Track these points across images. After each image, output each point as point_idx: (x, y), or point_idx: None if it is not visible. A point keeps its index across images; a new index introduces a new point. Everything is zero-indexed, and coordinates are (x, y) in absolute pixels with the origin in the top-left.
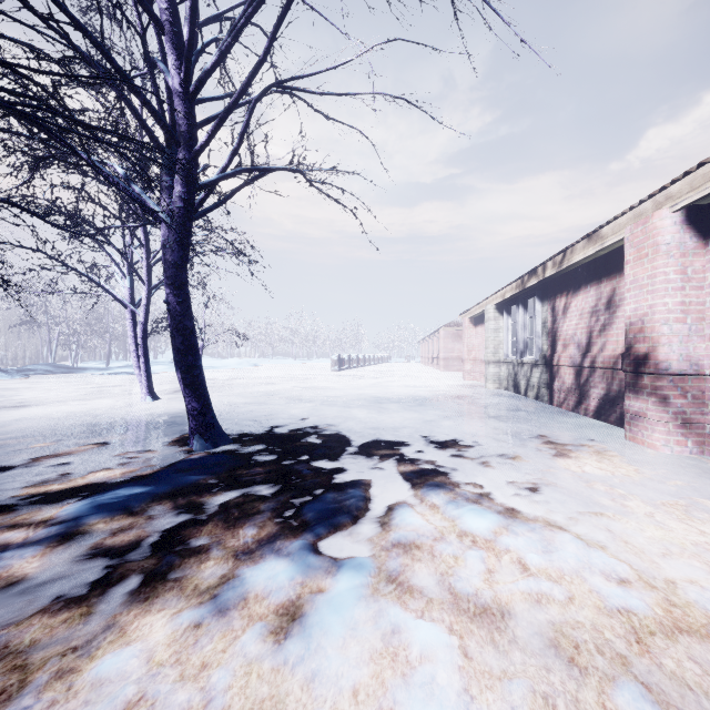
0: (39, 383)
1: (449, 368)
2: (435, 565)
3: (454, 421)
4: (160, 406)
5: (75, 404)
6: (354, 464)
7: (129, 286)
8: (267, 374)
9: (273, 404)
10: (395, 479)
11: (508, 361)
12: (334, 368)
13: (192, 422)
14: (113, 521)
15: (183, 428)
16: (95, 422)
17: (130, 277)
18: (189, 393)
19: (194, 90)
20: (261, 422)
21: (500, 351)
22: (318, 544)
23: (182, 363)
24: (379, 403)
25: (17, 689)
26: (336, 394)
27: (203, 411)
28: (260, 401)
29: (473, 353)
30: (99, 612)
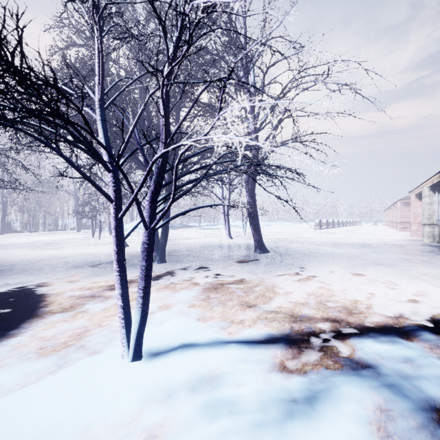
0: (181, 231)
1: (405, 229)
2: (336, 278)
3: (378, 253)
4: (234, 241)
5: (203, 239)
6: (317, 261)
7: (221, 191)
8: (276, 230)
9: (282, 243)
10: (333, 266)
11: (438, 223)
12: (316, 228)
13: (256, 243)
14: (245, 264)
15: (249, 248)
16: (217, 244)
17: (222, 188)
18: (255, 233)
19: (258, 129)
20: (278, 248)
21: (434, 217)
22: (302, 272)
23: (253, 223)
24: (339, 245)
25: (247, 277)
26: (315, 240)
27: (260, 240)
28: (275, 241)
29: (418, 218)
30: (253, 273)
